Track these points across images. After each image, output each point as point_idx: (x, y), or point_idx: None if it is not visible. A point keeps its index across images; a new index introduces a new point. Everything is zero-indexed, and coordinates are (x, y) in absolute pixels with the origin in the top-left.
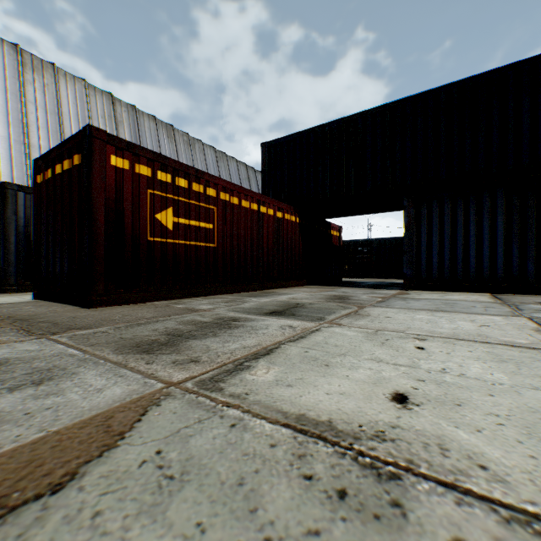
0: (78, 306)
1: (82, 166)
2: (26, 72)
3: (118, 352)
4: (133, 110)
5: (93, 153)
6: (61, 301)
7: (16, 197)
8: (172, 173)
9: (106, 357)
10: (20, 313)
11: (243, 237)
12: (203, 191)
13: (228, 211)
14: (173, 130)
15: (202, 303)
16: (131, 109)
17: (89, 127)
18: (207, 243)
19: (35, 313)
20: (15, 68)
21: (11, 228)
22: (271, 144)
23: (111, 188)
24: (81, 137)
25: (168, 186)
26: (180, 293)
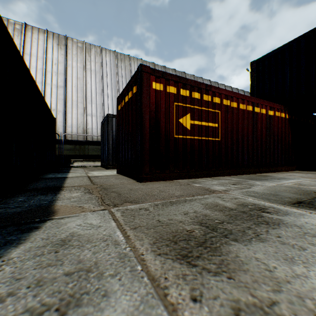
0: (135, 180)
1: (136, 92)
2: (118, 62)
3: (156, 250)
4: (164, 68)
5: (142, 82)
6: (128, 175)
7: (111, 121)
8: (190, 89)
9: (144, 259)
10: (106, 183)
11: (240, 132)
12: (210, 100)
13: (229, 113)
14: (185, 75)
15: (213, 183)
16: (163, 68)
17: (140, 65)
18: (213, 137)
19: (113, 183)
20: (114, 62)
21: (110, 137)
22: (259, 60)
23: (152, 104)
24: (136, 74)
25: (187, 99)
26: (195, 174)
